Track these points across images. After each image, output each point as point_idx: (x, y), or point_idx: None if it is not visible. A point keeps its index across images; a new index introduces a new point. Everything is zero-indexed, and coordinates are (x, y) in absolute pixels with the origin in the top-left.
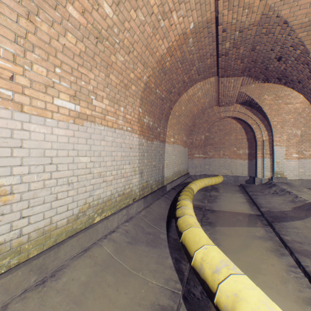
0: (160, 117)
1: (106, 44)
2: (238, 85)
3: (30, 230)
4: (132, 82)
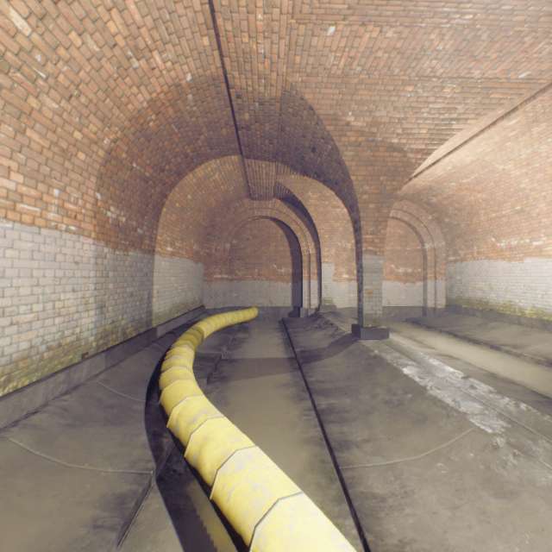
0: (142, 210)
1: (18, 78)
2: (273, 173)
3: None
4: (80, 147)
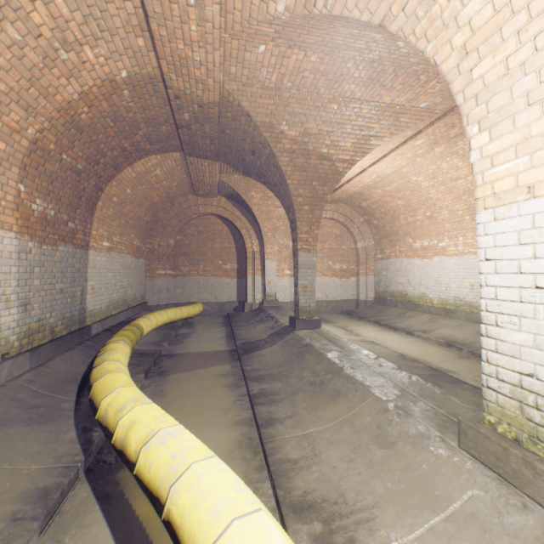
0: (74, 203)
1: None
2: (216, 172)
3: None
4: None
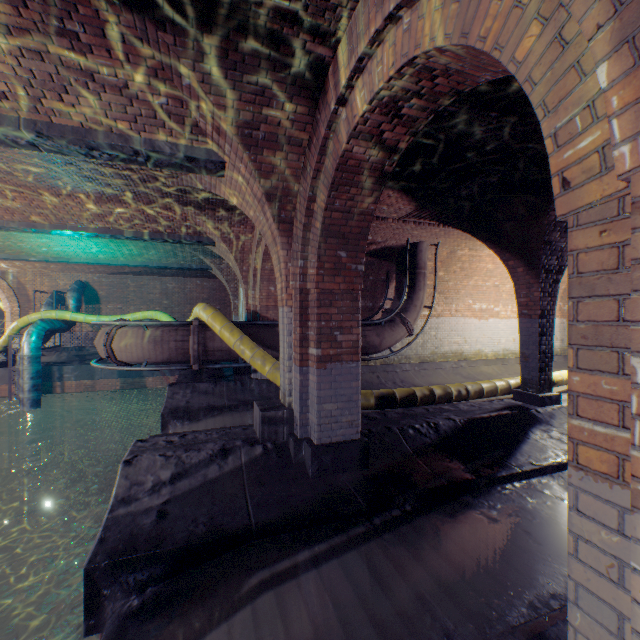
0: None
1: None
2: None
3: (517, 350)
4: None
